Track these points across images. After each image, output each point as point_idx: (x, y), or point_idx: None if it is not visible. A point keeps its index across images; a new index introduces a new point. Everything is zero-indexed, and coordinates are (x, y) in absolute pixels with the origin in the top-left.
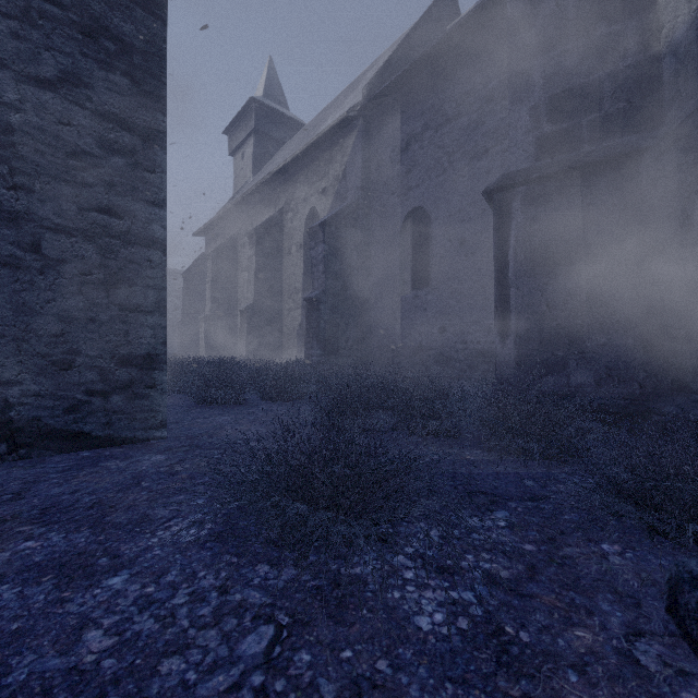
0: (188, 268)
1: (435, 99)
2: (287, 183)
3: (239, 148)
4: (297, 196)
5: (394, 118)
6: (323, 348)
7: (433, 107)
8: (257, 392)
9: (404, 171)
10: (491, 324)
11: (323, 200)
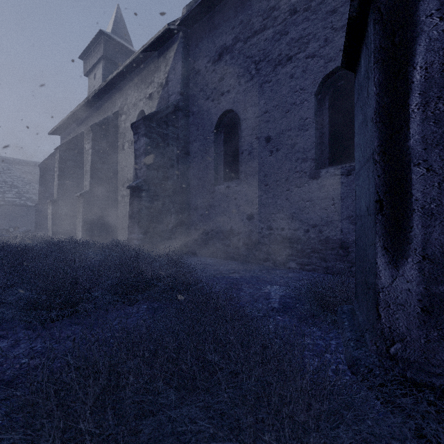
0: (44, 161)
1: (244, 15)
2: (121, 91)
3: (92, 71)
4: (129, 101)
5: (209, 33)
6: (144, 232)
7: (242, 22)
8: (17, 309)
9: (217, 79)
10: (294, 213)
11: (149, 103)
